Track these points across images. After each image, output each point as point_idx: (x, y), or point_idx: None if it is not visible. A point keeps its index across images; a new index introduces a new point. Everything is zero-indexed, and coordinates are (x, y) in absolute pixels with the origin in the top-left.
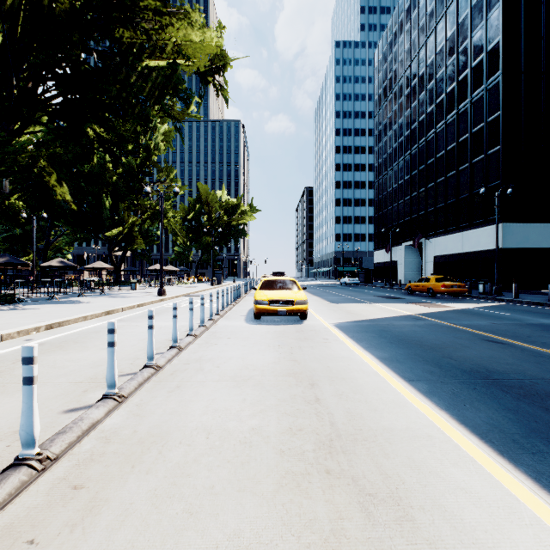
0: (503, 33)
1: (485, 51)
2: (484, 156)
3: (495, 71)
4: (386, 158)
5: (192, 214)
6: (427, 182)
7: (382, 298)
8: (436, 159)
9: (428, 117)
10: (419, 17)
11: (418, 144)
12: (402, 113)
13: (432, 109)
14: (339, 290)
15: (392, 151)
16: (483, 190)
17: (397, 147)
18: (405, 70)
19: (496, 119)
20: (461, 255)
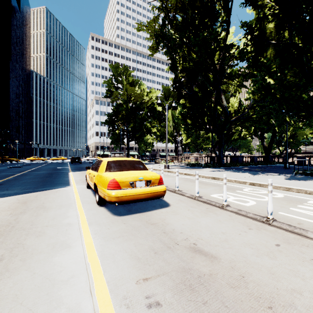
0: None
1: None
2: None
3: None
4: None
5: None
6: None
7: None
8: None
9: None
10: None
11: None
12: None
13: None
14: None
15: None
16: None
17: None
18: None
19: None
20: None
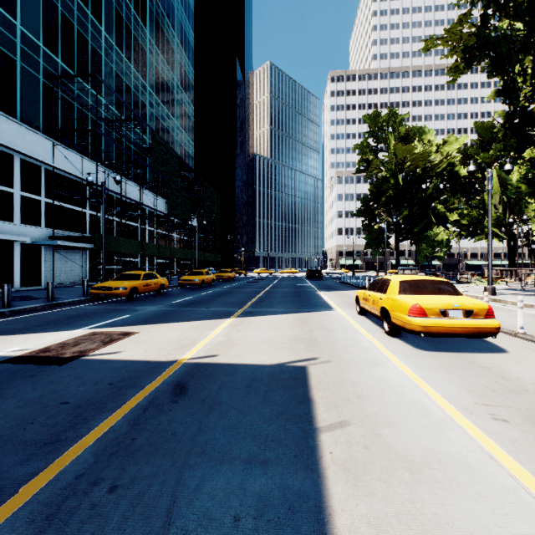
0: None
1: None
2: None
3: None
4: None
5: None
6: None
7: None
8: None
9: None
10: None
11: None
12: None
13: None
14: None
15: None
16: None
17: None
18: None
19: None
20: None
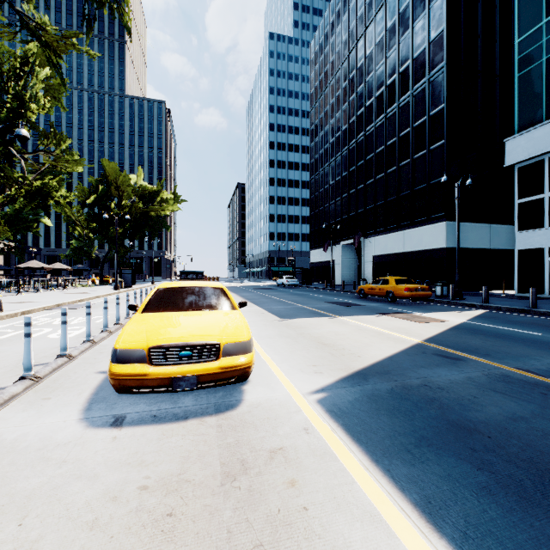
0: (447, 22)
1: (428, 41)
2: (427, 151)
3: (438, 62)
4: (322, 154)
5: (94, 198)
6: (366, 179)
7: (340, 306)
8: (375, 154)
9: (367, 110)
10: (358, 6)
11: (357, 139)
12: (340, 107)
13: (372, 102)
14: (279, 294)
15: (329, 146)
16: (445, 178)
17: (334, 142)
18: (343, 61)
19: (439, 113)
20: (402, 255)
